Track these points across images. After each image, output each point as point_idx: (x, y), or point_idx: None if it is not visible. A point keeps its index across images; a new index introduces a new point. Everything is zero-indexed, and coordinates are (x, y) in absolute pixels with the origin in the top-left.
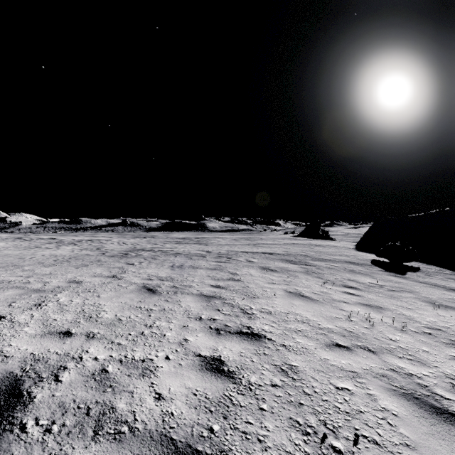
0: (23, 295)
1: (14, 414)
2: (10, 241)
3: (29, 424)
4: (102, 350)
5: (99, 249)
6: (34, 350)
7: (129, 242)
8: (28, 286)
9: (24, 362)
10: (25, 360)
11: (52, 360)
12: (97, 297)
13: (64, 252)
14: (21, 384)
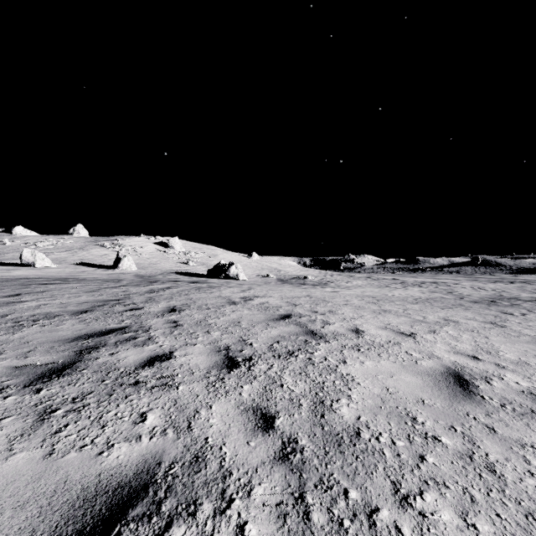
0: (414, 322)
1: (470, 388)
2: (363, 280)
3: (485, 397)
4: (520, 380)
5: (451, 293)
6: (455, 360)
7: (487, 288)
8: (412, 317)
9: (453, 364)
10: (453, 363)
11: (475, 370)
12: (485, 338)
13: (415, 293)
14: (462, 376)
